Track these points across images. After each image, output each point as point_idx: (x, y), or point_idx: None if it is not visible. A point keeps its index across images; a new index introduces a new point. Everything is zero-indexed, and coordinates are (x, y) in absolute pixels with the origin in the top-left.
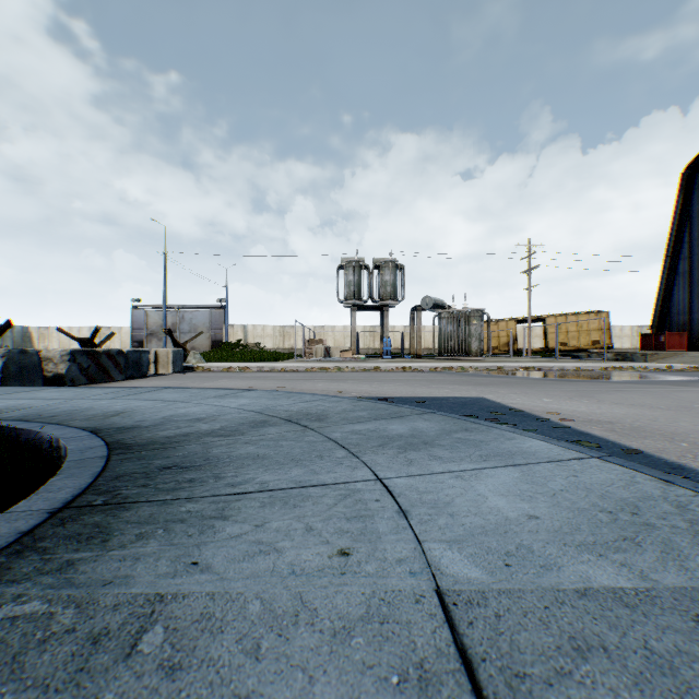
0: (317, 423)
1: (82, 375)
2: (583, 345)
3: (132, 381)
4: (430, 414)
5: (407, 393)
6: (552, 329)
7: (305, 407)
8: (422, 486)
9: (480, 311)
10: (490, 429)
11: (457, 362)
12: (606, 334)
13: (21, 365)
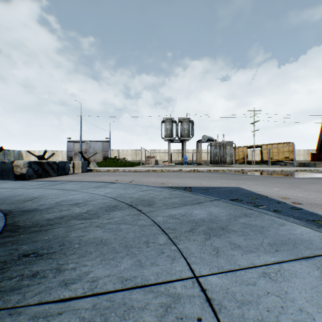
0: (147, 207)
1: (34, 173)
2: (280, 159)
3: (60, 177)
4: (217, 201)
5: (198, 184)
6: (265, 151)
7: (142, 195)
8: (237, 290)
9: (230, 142)
10: (262, 215)
11: (219, 167)
12: (292, 153)
13: (2, 169)
